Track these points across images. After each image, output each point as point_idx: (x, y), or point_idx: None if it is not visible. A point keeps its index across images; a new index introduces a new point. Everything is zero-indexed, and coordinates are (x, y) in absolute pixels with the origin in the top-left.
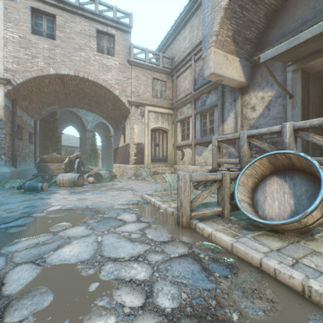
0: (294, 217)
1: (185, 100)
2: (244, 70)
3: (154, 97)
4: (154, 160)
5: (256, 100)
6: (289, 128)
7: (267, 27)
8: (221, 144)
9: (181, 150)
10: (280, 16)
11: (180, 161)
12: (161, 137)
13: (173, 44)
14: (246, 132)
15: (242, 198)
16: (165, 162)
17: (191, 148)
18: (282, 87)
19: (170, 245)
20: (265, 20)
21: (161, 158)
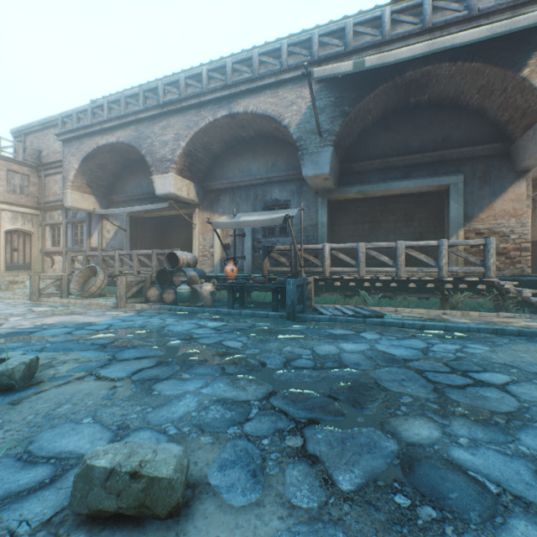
0: (86, 290)
1: (57, 206)
2: (101, 204)
3: (11, 193)
4: (11, 268)
5: (112, 227)
6: (101, 254)
7: (117, 180)
8: (75, 258)
9: (52, 257)
10: (123, 179)
11: (50, 269)
12: (23, 240)
13: (41, 134)
14: (87, 253)
15: (75, 288)
16: (29, 270)
17: (63, 256)
18: (117, 226)
19: (25, 304)
20: (113, 177)
21: (22, 265)
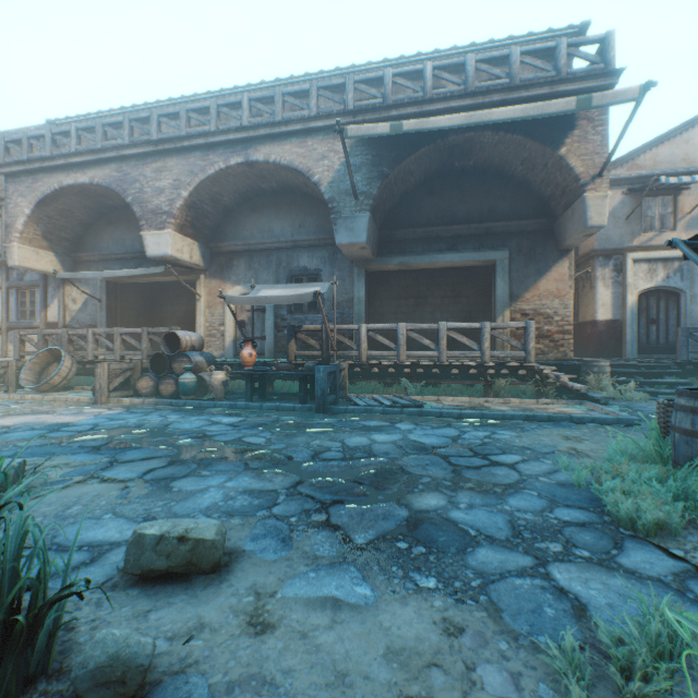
0: (46, 381)
1: None
2: (64, 264)
3: None
4: None
5: (79, 294)
6: (67, 333)
7: (87, 232)
8: (25, 337)
9: None
10: (96, 230)
11: None
12: None
13: None
14: (44, 330)
15: (28, 378)
16: None
17: (3, 334)
18: (89, 294)
19: None
20: (82, 228)
21: None
